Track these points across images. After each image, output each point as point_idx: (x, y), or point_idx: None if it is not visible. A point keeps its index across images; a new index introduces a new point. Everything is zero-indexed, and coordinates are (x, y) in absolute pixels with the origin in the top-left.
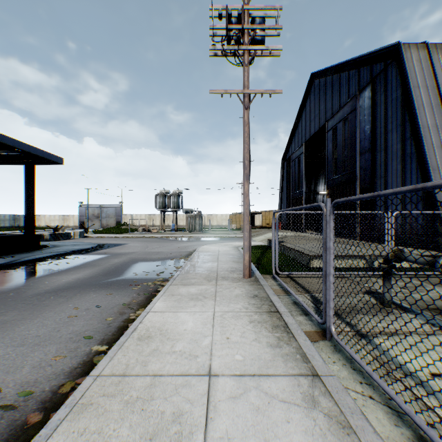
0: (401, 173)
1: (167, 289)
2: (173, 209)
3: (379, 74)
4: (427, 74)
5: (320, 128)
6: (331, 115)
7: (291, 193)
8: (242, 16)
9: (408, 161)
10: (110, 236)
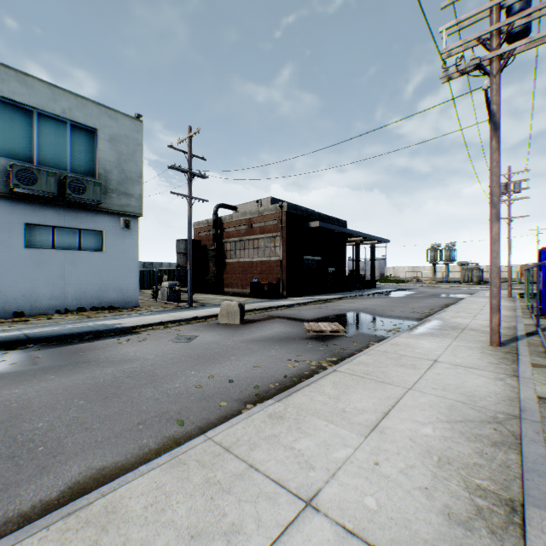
0: None
1: (469, 297)
2: (444, 262)
3: None
4: None
5: None
6: None
7: None
8: (505, 187)
9: None
10: (393, 284)
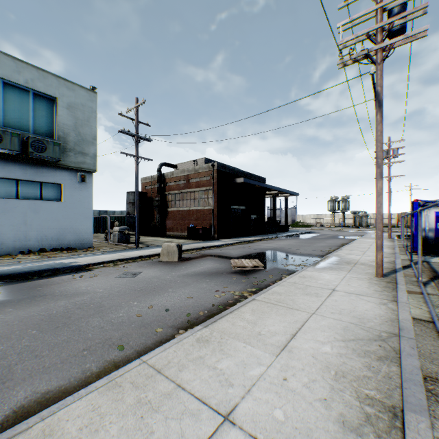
0: None
1: (359, 238)
2: (341, 211)
3: None
4: None
5: None
6: None
7: None
8: (386, 152)
9: None
10: (302, 228)
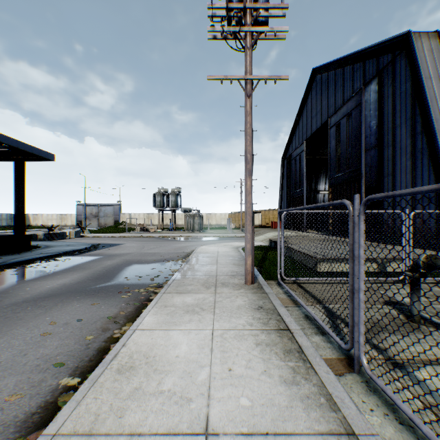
0: (411, 169)
1: (160, 298)
2: (171, 208)
3: (386, 67)
4: (439, 65)
5: (322, 125)
6: (334, 111)
7: (291, 191)
8: None
9: (419, 157)
10: (106, 236)
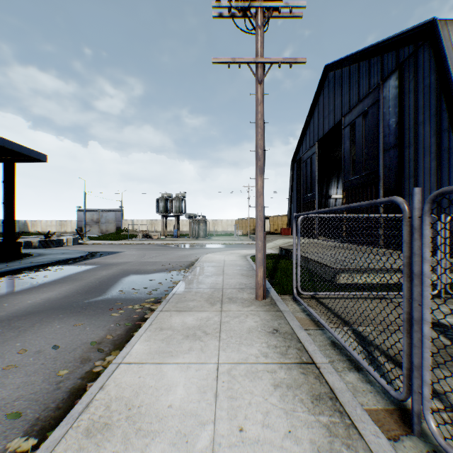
0: (436, 170)
1: (155, 317)
2: (175, 214)
3: (407, 59)
4: None
5: (335, 125)
6: (349, 110)
7: (301, 196)
8: None
9: (445, 156)
10: (106, 243)
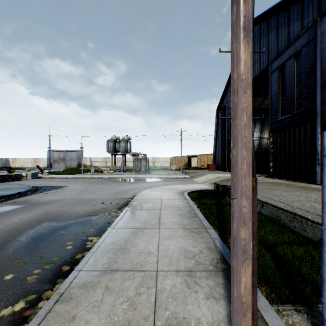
0: None
1: None
2: (121, 153)
3: None
4: None
5: (261, 72)
6: (276, 55)
7: (226, 137)
8: None
9: None
10: (61, 177)
